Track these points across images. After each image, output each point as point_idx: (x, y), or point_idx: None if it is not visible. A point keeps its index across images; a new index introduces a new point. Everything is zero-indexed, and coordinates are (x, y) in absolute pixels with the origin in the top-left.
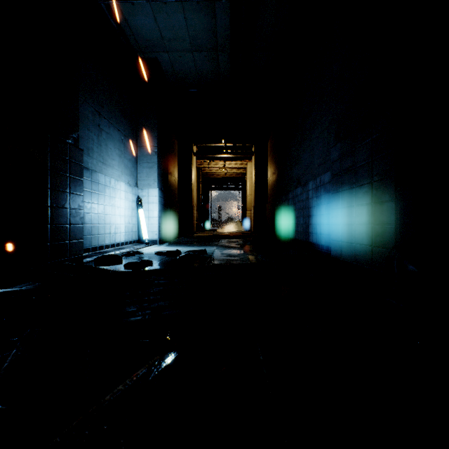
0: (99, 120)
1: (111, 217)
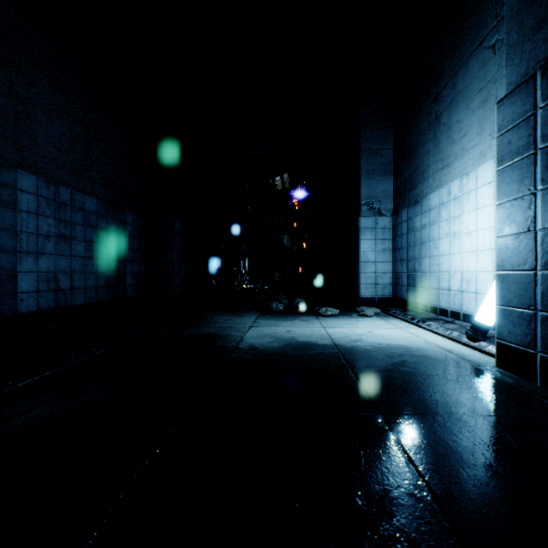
0: (438, 105)
1: (452, 259)
